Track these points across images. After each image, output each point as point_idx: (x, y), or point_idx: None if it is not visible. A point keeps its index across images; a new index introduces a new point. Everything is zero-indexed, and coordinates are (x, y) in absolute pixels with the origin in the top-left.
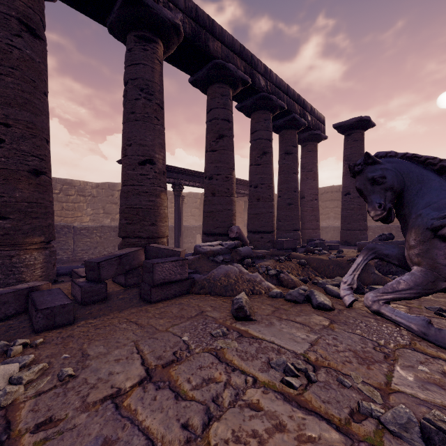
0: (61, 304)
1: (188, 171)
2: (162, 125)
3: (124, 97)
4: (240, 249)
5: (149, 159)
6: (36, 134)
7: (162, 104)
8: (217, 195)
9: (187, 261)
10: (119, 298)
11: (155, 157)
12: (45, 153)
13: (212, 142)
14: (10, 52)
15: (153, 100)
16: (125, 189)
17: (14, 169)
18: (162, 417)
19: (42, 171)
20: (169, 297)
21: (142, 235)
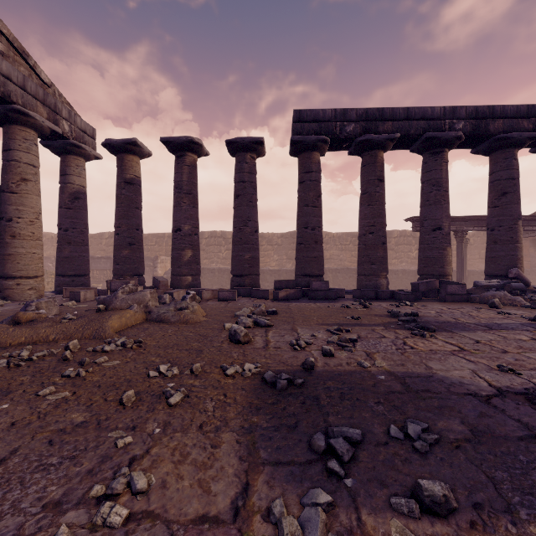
0: (411, 294)
1: (472, 217)
2: (447, 203)
3: (421, 191)
4: (511, 284)
5: (438, 227)
6: (383, 226)
7: (447, 189)
8: (499, 243)
9: (465, 285)
10: (428, 300)
11: (442, 225)
12: (385, 234)
13: (493, 200)
14: (375, 195)
15: (441, 189)
16: (423, 246)
17: (377, 244)
18: (455, 311)
19: (385, 243)
20: (455, 302)
21: (434, 274)
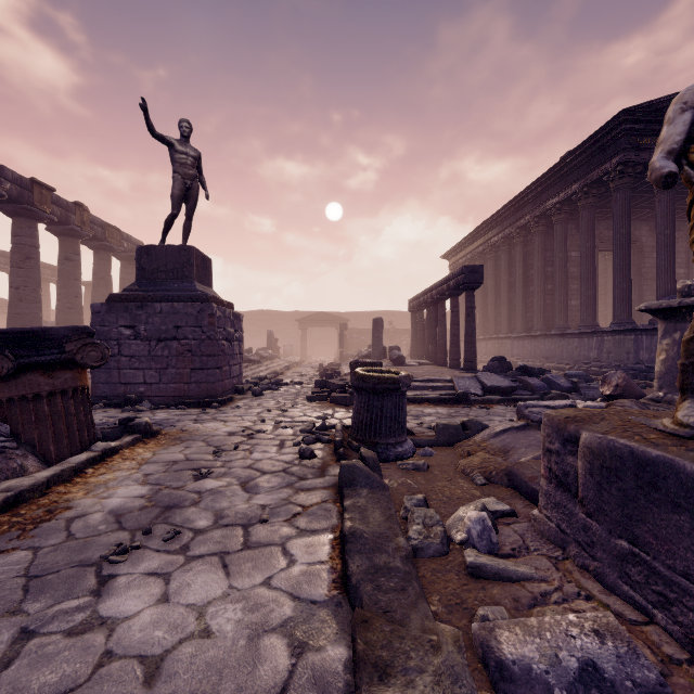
0: None
1: None
2: None
3: None
4: None
5: None
6: None
7: None
8: None
9: None
10: None
11: None
12: None
13: None
14: None
15: None
16: None
17: None
18: None
19: None
20: None
21: None
